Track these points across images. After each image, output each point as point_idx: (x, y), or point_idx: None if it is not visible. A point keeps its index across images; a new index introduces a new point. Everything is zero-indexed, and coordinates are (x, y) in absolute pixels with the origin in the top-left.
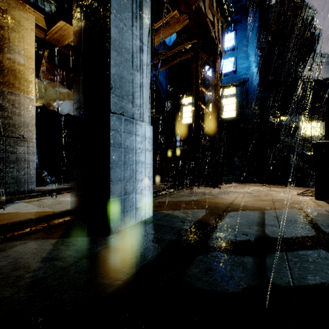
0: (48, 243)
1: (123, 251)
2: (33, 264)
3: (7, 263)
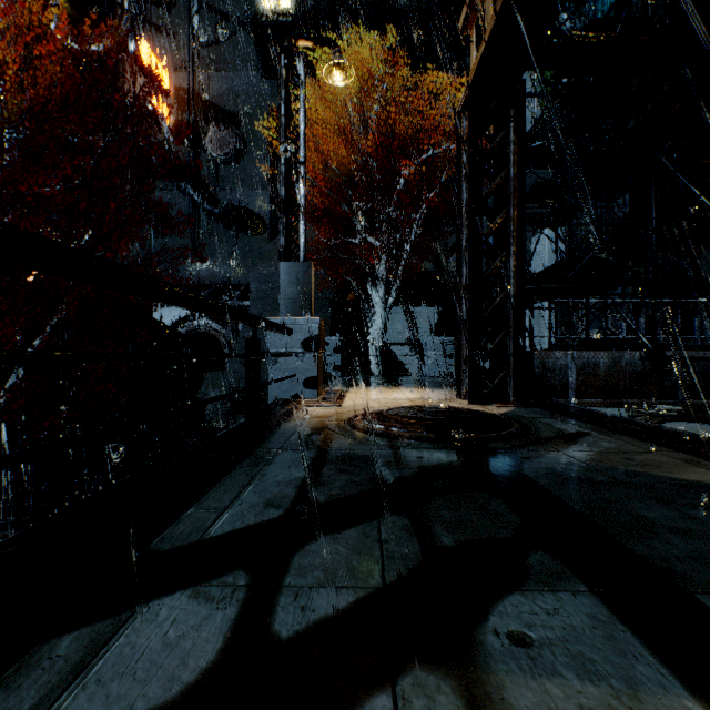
0: (704, 479)
1: (612, 497)
2: (629, 468)
3: (645, 463)
